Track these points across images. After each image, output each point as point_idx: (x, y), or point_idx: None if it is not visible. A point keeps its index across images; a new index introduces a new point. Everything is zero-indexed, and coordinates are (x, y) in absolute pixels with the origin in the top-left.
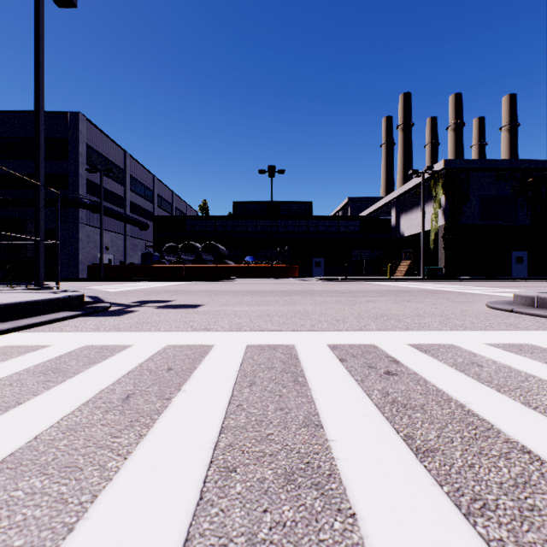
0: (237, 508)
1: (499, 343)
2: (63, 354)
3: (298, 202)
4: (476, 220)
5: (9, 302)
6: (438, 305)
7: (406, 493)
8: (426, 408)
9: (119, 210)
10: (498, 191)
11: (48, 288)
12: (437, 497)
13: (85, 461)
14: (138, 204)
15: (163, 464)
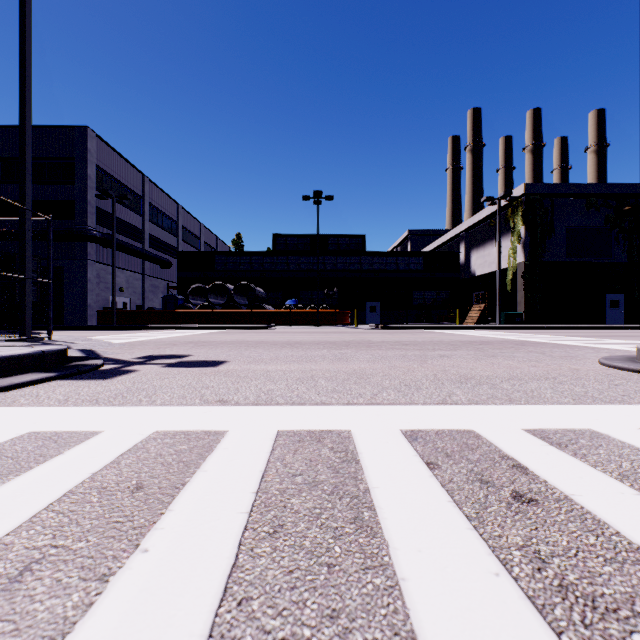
0: None
1: None
2: None
3: (349, 235)
4: (562, 257)
5: None
6: (535, 362)
7: None
8: None
9: (136, 245)
10: (589, 222)
11: (36, 339)
12: None
13: None
14: (159, 238)
15: None
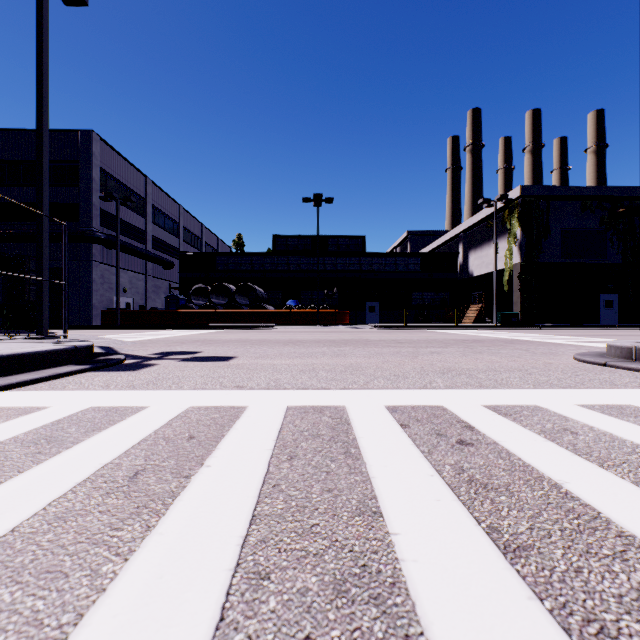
0: (269, 633)
1: (594, 404)
2: (62, 418)
3: (349, 236)
4: (558, 258)
5: (2, 354)
6: (515, 357)
7: (495, 611)
8: (512, 490)
9: (138, 246)
10: (584, 224)
11: (53, 337)
12: (537, 617)
13: (72, 564)
14: (162, 239)
15: (175, 568)
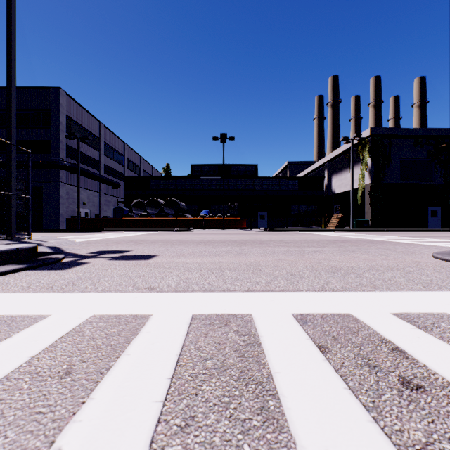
0: None
1: None
2: None
3: (246, 165)
4: (397, 180)
5: None
6: (385, 256)
7: None
8: None
9: (94, 171)
10: (416, 155)
11: (19, 238)
12: None
13: None
14: (111, 167)
15: None
